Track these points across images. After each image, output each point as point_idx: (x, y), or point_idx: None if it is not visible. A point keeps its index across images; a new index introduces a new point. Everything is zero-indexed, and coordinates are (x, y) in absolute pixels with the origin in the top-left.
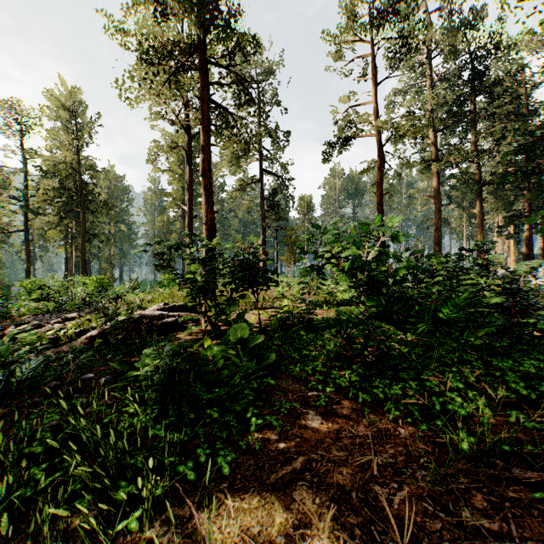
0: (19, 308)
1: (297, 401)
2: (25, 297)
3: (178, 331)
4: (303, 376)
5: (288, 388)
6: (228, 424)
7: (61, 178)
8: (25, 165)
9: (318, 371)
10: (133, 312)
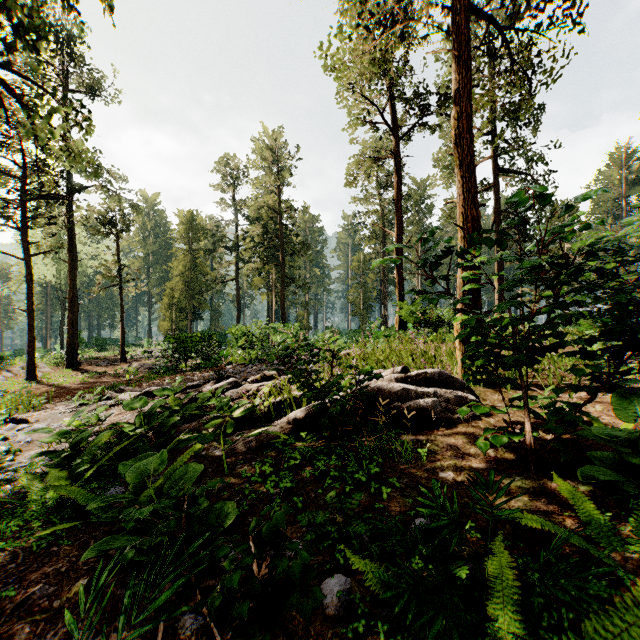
0: (227, 355)
1: None
2: (233, 344)
3: (438, 426)
4: None
5: None
6: None
7: (263, 224)
8: (236, 216)
9: None
10: (362, 384)
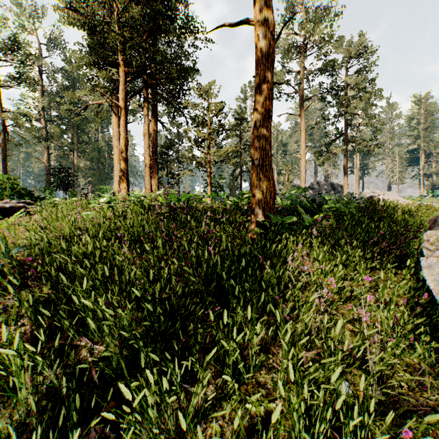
0: None
1: None
2: None
3: None
4: None
5: None
6: None
7: None
8: None
9: None
10: None
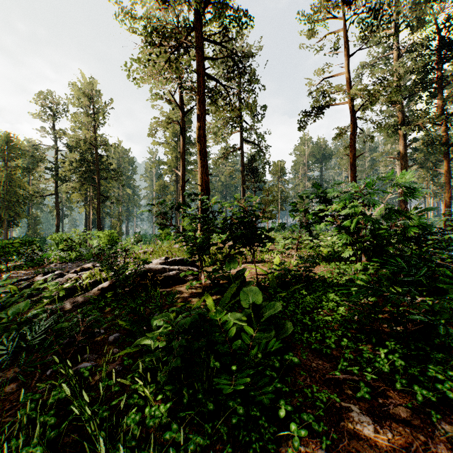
0: (49, 256)
1: (329, 387)
2: (54, 248)
3: (178, 283)
4: (329, 352)
5: (311, 365)
6: (252, 417)
7: (82, 152)
8: (55, 142)
9: (344, 346)
10: (139, 266)
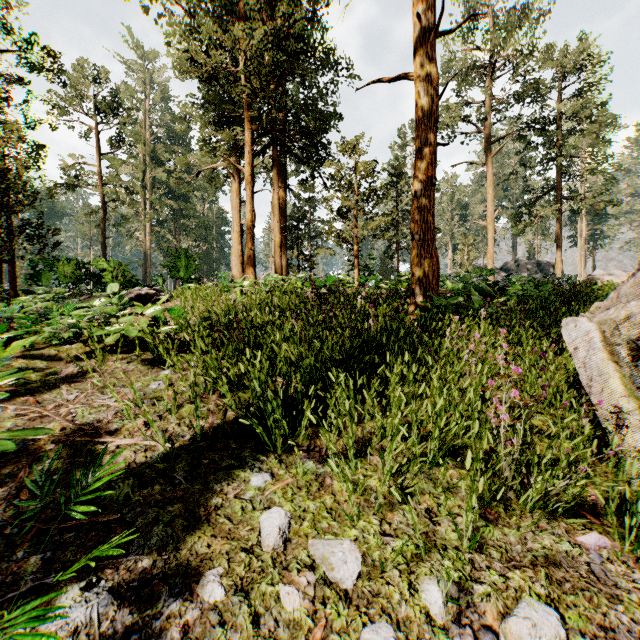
0: None
1: None
2: None
3: None
4: None
5: None
6: None
7: None
8: None
9: None
10: None
